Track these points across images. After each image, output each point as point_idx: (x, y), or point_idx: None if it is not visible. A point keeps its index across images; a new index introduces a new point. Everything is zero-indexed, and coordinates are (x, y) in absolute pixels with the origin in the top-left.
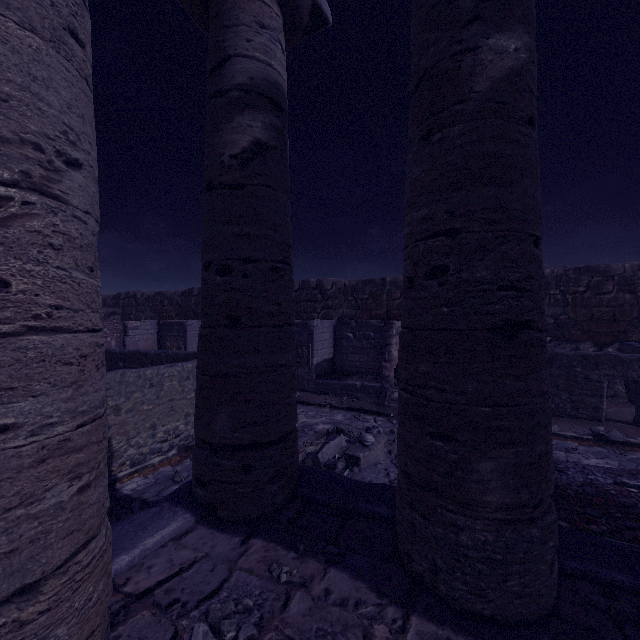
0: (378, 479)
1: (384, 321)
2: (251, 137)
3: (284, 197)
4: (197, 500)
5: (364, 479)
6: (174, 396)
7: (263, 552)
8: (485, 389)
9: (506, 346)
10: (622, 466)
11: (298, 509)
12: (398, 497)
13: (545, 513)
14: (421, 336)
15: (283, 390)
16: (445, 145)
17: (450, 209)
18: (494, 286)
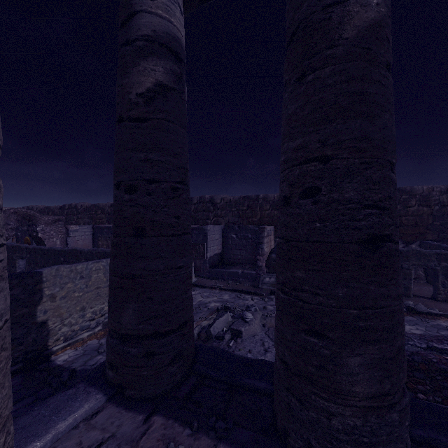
0: (256, 348)
1: (258, 226)
2: (154, 79)
3: (182, 130)
4: (108, 381)
5: (245, 348)
6: (100, 285)
7: (162, 430)
8: (353, 294)
9: (371, 257)
10: (428, 331)
11: (193, 384)
12: (276, 379)
13: (401, 397)
14: (297, 247)
15: (181, 287)
16: (317, 84)
17: (322, 139)
18: (360, 205)
